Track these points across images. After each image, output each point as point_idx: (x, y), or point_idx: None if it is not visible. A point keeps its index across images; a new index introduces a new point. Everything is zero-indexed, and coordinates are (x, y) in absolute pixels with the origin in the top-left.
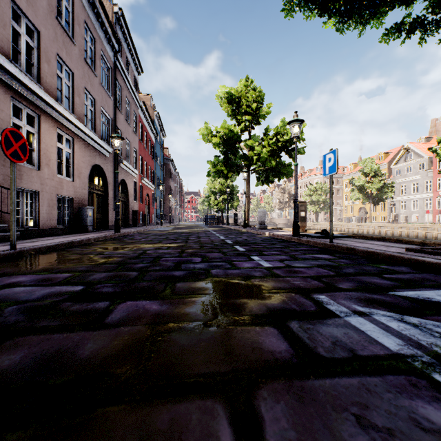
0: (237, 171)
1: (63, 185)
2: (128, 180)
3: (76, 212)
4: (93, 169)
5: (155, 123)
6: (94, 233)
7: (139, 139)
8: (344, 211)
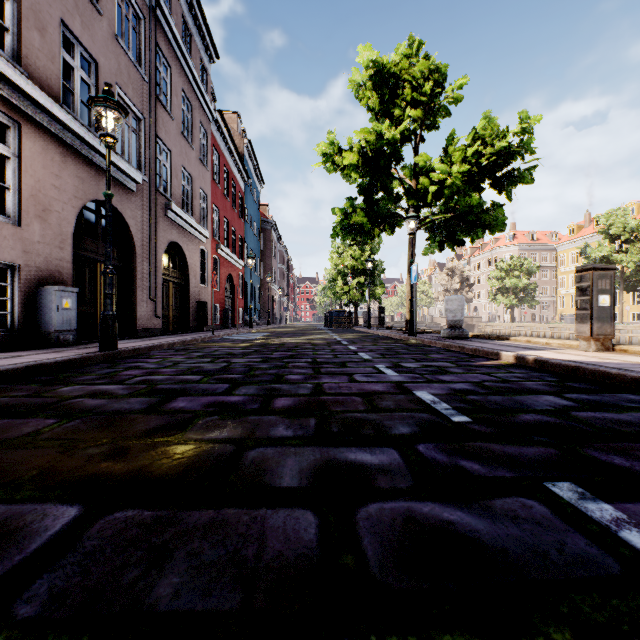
0: (389, 226)
1: None
2: (187, 245)
3: (29, 300)
4: (96, 213)
5: (245, 159)
6: (45, 353)
7: (212, 177)
8: (558, 305)
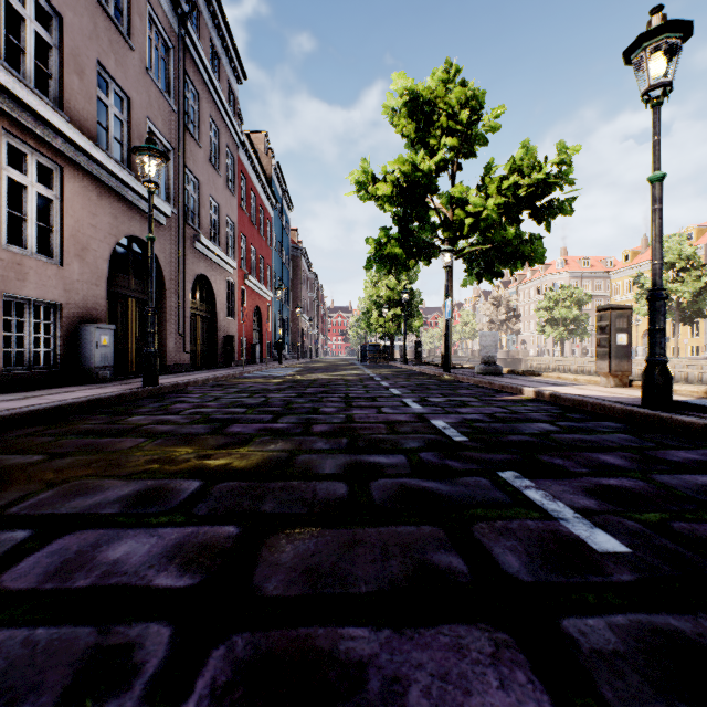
0: (425, 257)
1: (26, 272)
2: (215, 277)
3: (69, 337)
4: (128, 248)
5: (273, 182)
6: (93, 388)
7: (240, 204)
8: None
